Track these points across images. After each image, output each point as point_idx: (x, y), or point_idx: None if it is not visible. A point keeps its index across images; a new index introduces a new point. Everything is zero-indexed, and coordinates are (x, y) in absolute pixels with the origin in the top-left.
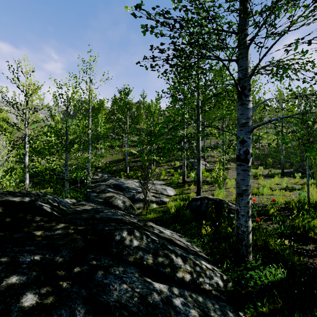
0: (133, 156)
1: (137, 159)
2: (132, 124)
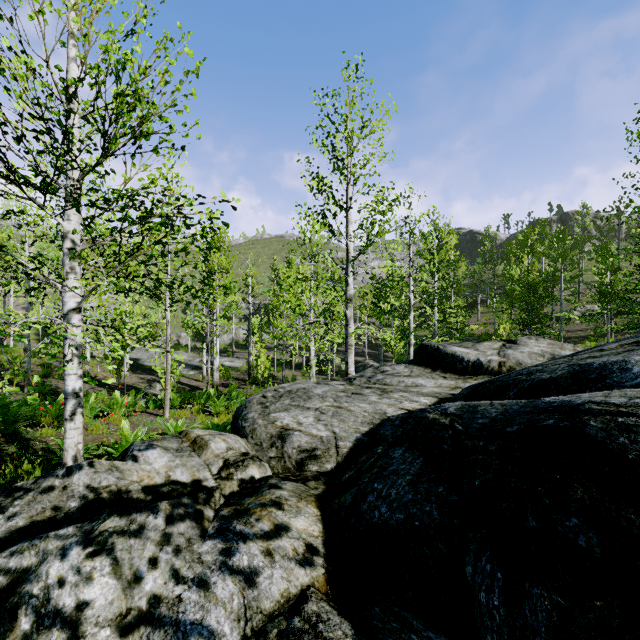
0: (568, 323)
1: (575, 326)
2: (570, 278)
